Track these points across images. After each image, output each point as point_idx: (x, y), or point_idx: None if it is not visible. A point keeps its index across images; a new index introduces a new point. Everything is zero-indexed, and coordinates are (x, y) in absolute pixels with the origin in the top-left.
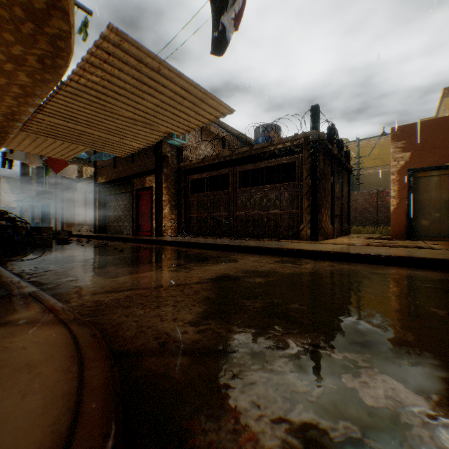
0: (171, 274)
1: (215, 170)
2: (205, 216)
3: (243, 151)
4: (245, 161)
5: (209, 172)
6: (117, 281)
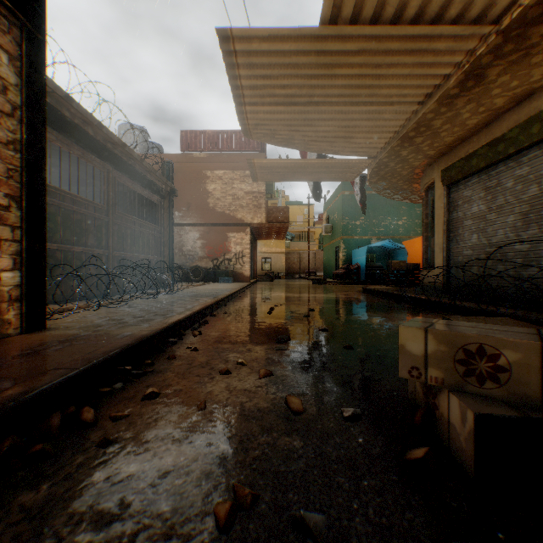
0: (327, 296)
1: (86, 147)
2: (52, 249)
3: (134, 157)
4: (129, 172)
5: (67, 139)
6: (351, 296)
